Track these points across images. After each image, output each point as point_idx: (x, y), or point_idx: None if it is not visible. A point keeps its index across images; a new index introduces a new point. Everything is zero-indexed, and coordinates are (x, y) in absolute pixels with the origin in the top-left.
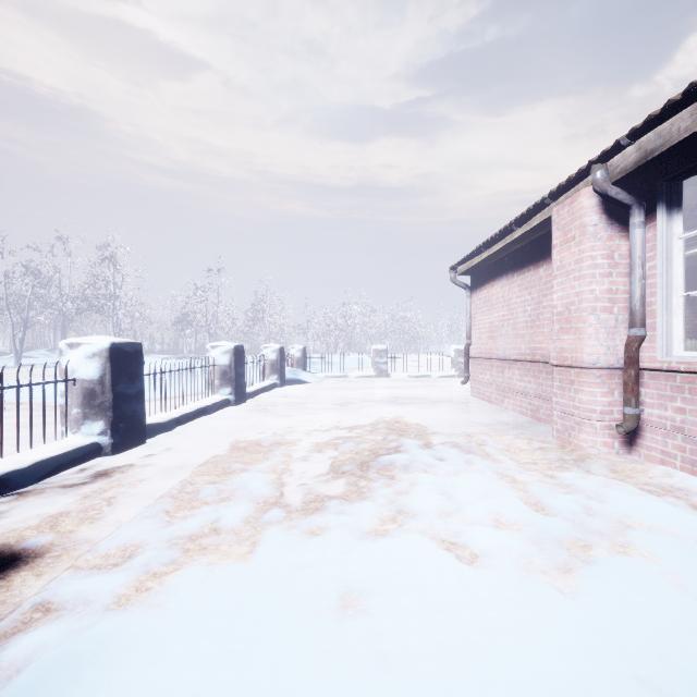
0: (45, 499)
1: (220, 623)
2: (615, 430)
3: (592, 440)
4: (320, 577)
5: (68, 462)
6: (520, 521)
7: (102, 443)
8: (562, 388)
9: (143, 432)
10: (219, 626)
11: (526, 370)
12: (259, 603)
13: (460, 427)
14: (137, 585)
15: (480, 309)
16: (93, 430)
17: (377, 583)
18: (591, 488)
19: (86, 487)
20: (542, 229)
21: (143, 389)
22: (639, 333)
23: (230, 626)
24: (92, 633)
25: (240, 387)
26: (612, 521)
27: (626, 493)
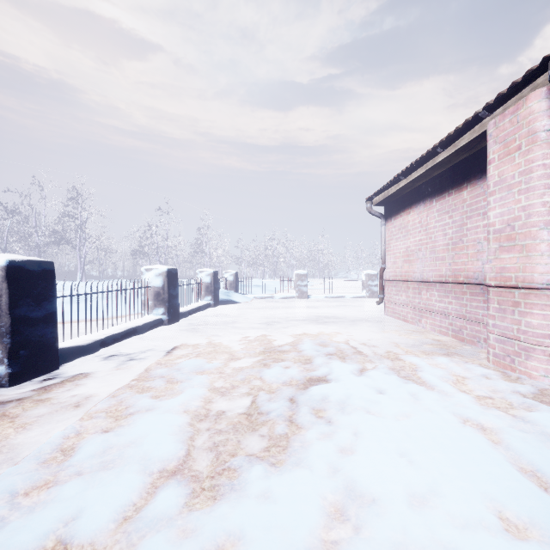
0: None
1: None
2: None
3: (545, 368)
4: None
5: None
6: (537, 520)
7: None
8: (502, 310)
9: (54, 358)
10: None
11: (447, 292)
12: None
13: (386, 348)
14: None
15: (395, 236)
16: None
17: None
18: None
19: None
20: (468, 150)
21: (54, 311)
22: None
23: None
24: None
25: (173, 307)
26: None
27: None
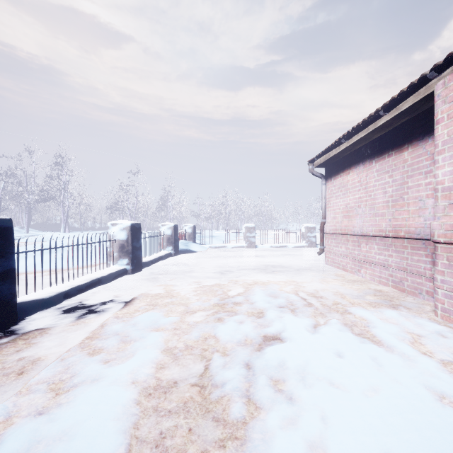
0: None
1: None
2: None
3: None
4: None
5: None
6: None
7: None
8: (452, 266)
9: (11, 314)
10: None
11: (386, 245)
12: None
13: (333, 300)
14: None
15: (335, 194)
16: None
17: None
18: None
19: None
20: (410, 113)
21: (11, 268)
22: None
23: None
24: None
25: (136, 258)
26: None
27: None
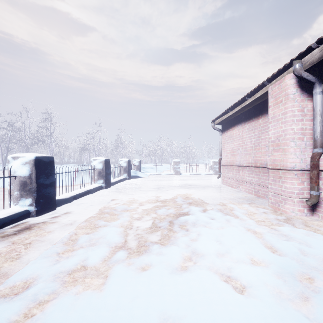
0: None
1: None
2: (305, 203)
3: (292, 208)
4: (147, 307)
5: (9, 221)
6: (265, 260)
7: (30, 210)
8: (274, 180)
9: (54, 204)
10: None
11: (252, 171)
12: None
13: (219, 200)
14: (26, 312)
15: (227, 141)
16: (25, 203)
17: (184, 311)
18: (300, 237)
19: (16, 236)
20: (261, 99)
21: (54, 181)
22: (319, 151)
23: None
24: None
25: (107, 179)
26: (320, 260)
27: (321, 241)
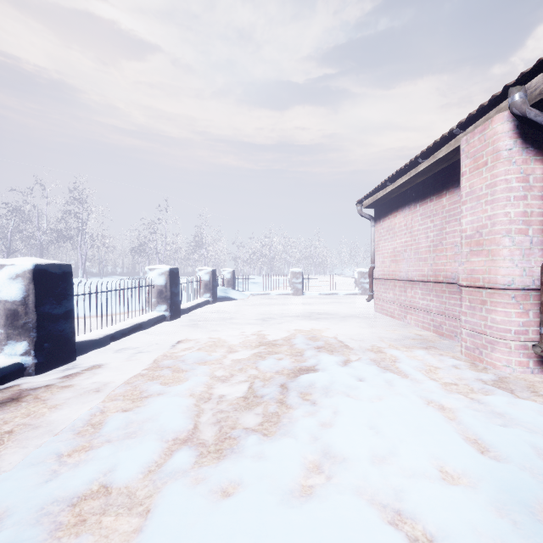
0: None
1: None
2: (530, 350)
3: (507, 359)
4: None
5: None
6: (469, 471)
7: (25, 363)
8: (472, 307)
9: (72, 350)
10: None
11: (429, 290)
12: None
13: (371, 342)
14: None
15: (384, 237)
16: (16, 351)
17: None
18: (529, 419)
19: None
20: (446, 161)
21: (72, 309)
22: None
23: None
24: None
25: (174, 304)
26: None
27: None
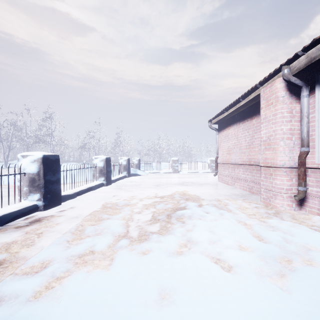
0: (6, 234)
1: (90, 311)
2: (293, 198)
3: (282, 203)
4: (148, 280)
5: (20, 214)
6: (252, 246)
7: (39, 205)
8: (266, 177)
9: (59, 199)
10: (90, 313)
11: (246, 169)
12: (113, 297)
13: (215, 196)
14: (47, 285)
15: (223, 140)
16: (34, 198)
17: (179, 284)
18: (285, 228)
19: (28, 227)
20: (255, 100)
21: (59, 178)
22: (306, 150)
23: (96, 313)
24: (15, 318)
25: (108, 177)
26: (300, 246)
27: (304, 231)
